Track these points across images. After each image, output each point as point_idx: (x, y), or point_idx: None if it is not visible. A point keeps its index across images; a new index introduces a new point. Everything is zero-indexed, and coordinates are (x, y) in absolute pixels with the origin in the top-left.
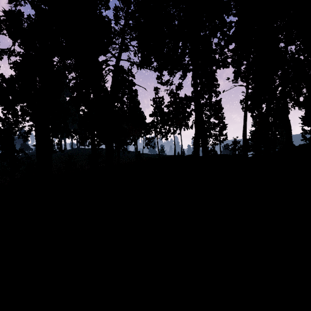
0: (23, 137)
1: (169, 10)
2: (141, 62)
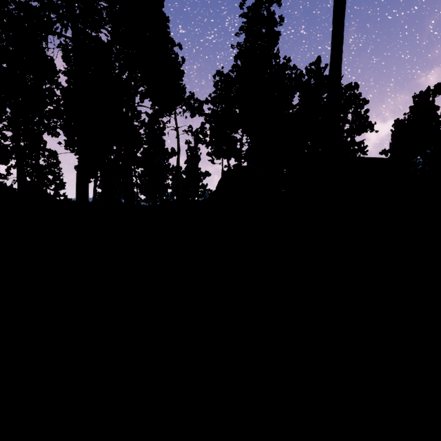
0: None
1: None
2: None
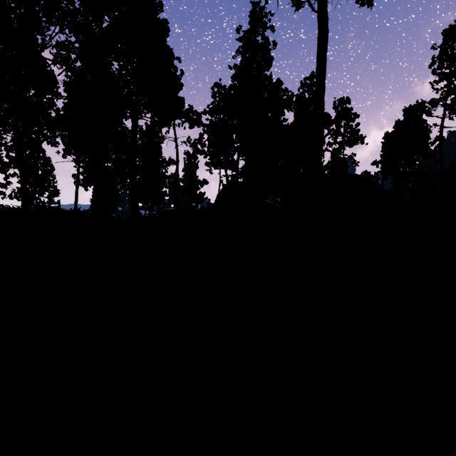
0: None
1: None
2: None
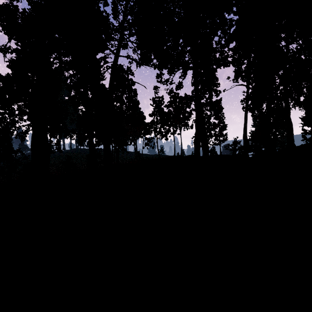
0: (20, 136)
1: (169, 7)
2: (140, 59)
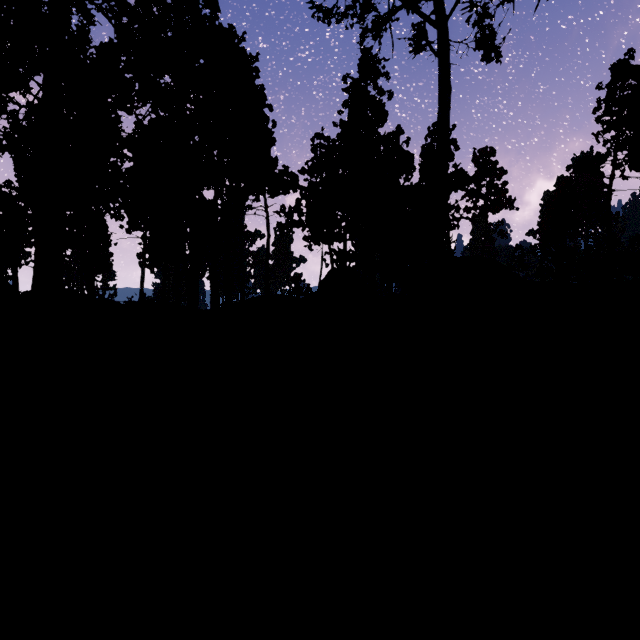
0: None
1: None
2: None
